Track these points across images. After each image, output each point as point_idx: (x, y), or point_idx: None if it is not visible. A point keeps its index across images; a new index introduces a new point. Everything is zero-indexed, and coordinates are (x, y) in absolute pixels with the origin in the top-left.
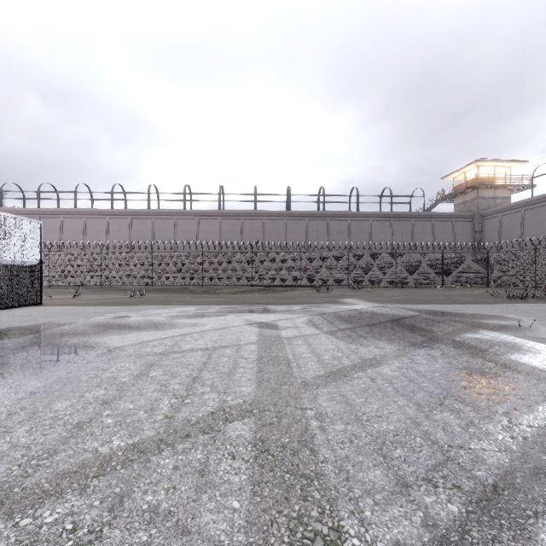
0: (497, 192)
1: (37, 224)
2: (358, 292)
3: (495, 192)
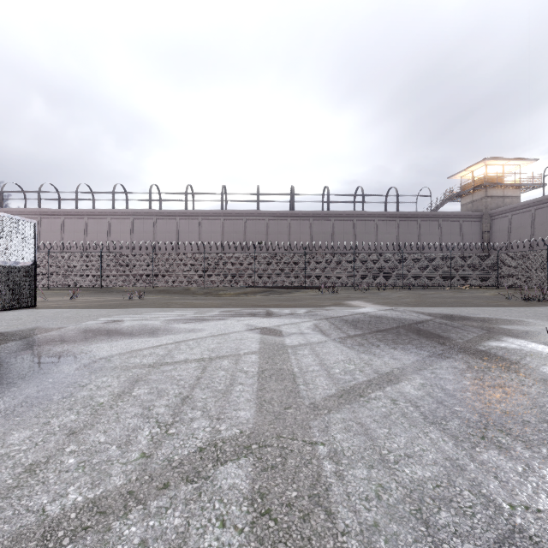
0: (506, 191)
1: (31, 224)
2: (364, 293)
3: (504, 191)
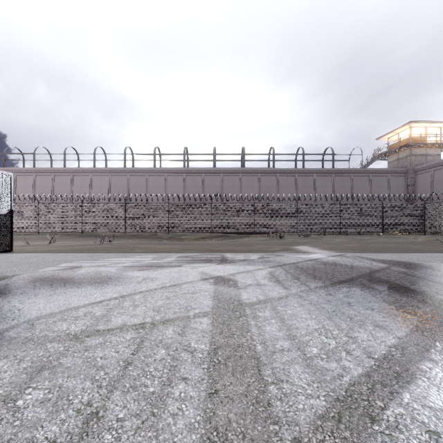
0: (429, 150)
1: (7, 176)
2: (308, 239)
3: (426, 150)
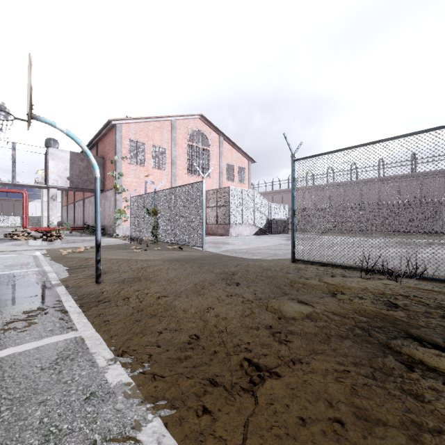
0: None
1: (287, 206)
2: None
3: None
